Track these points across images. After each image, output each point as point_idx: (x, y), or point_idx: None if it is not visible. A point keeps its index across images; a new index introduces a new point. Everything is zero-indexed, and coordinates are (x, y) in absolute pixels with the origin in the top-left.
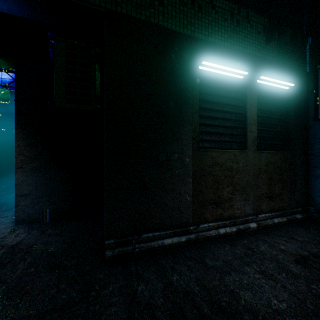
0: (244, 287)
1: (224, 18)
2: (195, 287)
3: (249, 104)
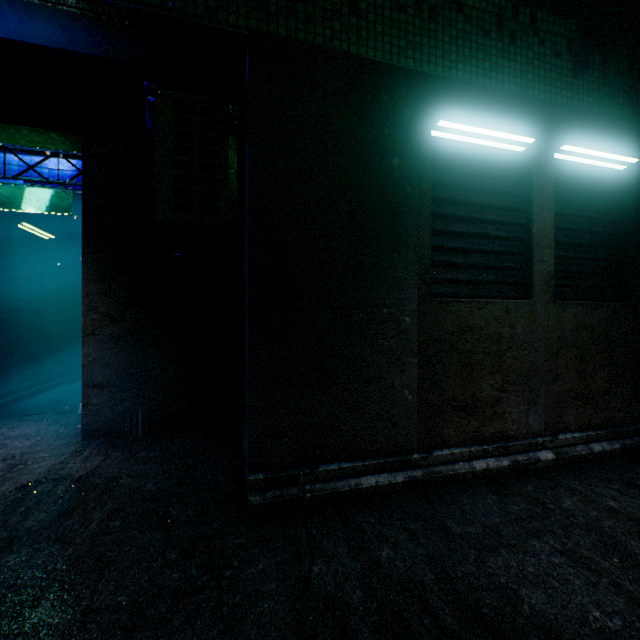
0: (528, 581)
1: (484, 30)
2: (425, 573)
3: (537, 204)
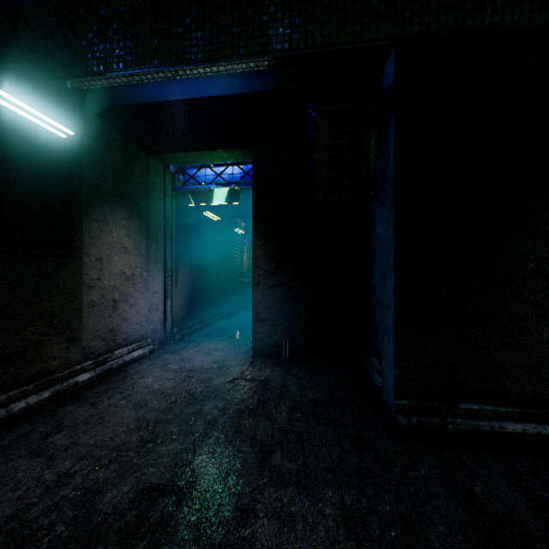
0: None
1: None
2: None
3: None
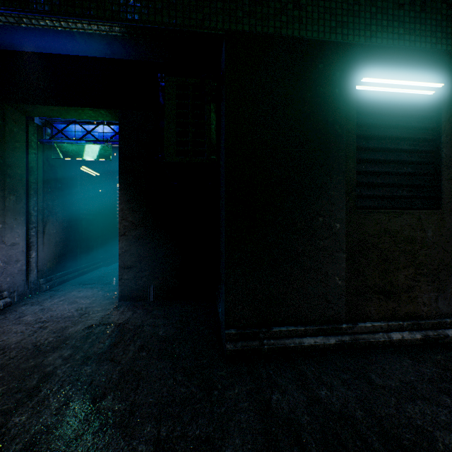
0: (441, 426)
1: (398, 4)
2: (356, 410)
3: (445, 134)
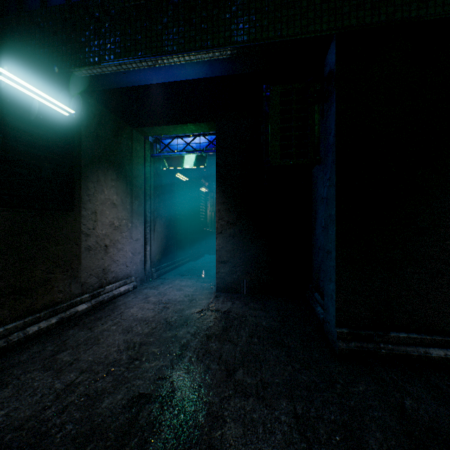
0: None
1: None
2: None
3: None
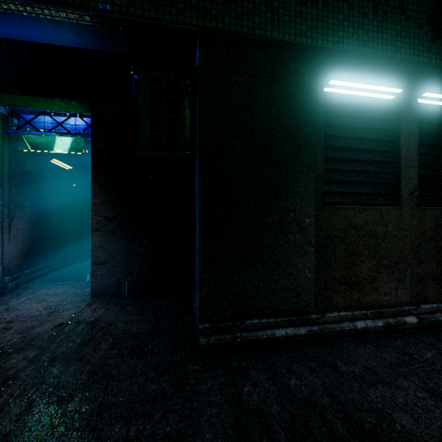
0: (399, 408)
1: (363, 13)
2: (323, 397)
3: (404, 136)
